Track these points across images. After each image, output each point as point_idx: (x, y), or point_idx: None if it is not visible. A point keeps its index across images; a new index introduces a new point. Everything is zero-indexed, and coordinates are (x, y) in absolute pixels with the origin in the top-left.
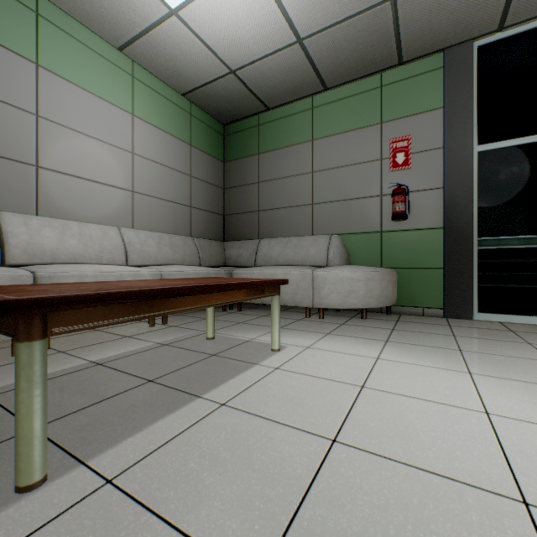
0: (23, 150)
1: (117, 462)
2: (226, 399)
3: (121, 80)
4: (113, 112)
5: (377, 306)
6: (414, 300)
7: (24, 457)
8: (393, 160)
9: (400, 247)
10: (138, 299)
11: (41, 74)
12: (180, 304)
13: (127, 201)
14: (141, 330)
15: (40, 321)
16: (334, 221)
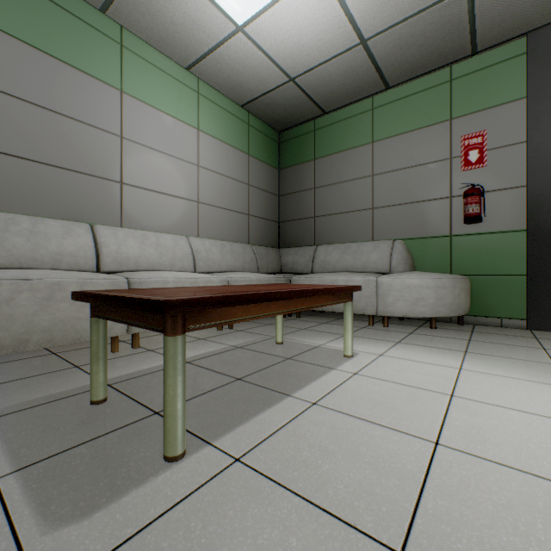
0: (110, 169)
1: (237, 445)
2: (316, 399)
3: (188, 97)
4: (182, 128)
5: (449, 315)
6: (490, 310)
7: (172, 432)
8: (465, 158)
9: (473, 252)
10: (248, 302)
11: (124, 99)
12: (274, 307)
13: (193, 212)
14: (211, 333)
15: (182, 319)
16: (396, 226)
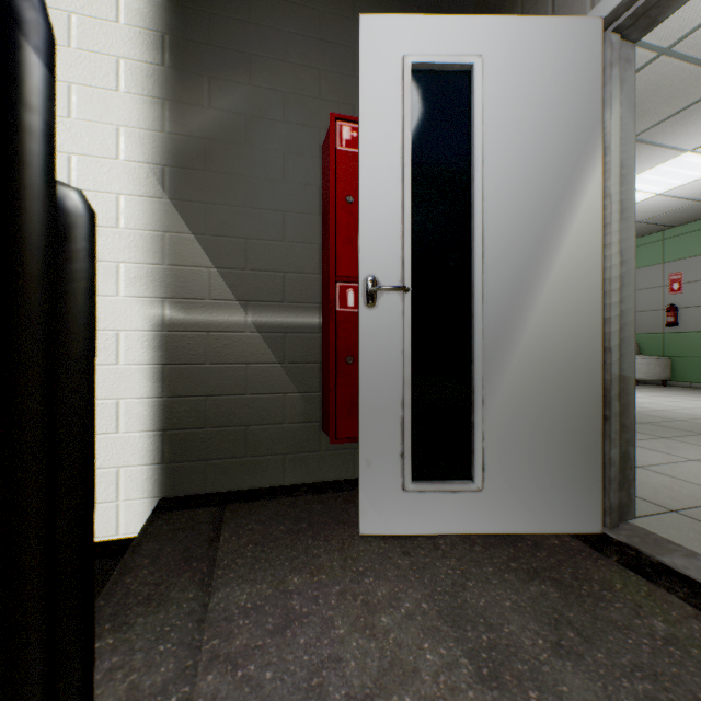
0: None
1: None
2: None
3: None
4: None
5: (645, 379)
6: (685, 378)
7: None
8: (670, 287)
9: (675, 344)
10: None
11: None
12: None
13: None
14: None
15: None
16: None
